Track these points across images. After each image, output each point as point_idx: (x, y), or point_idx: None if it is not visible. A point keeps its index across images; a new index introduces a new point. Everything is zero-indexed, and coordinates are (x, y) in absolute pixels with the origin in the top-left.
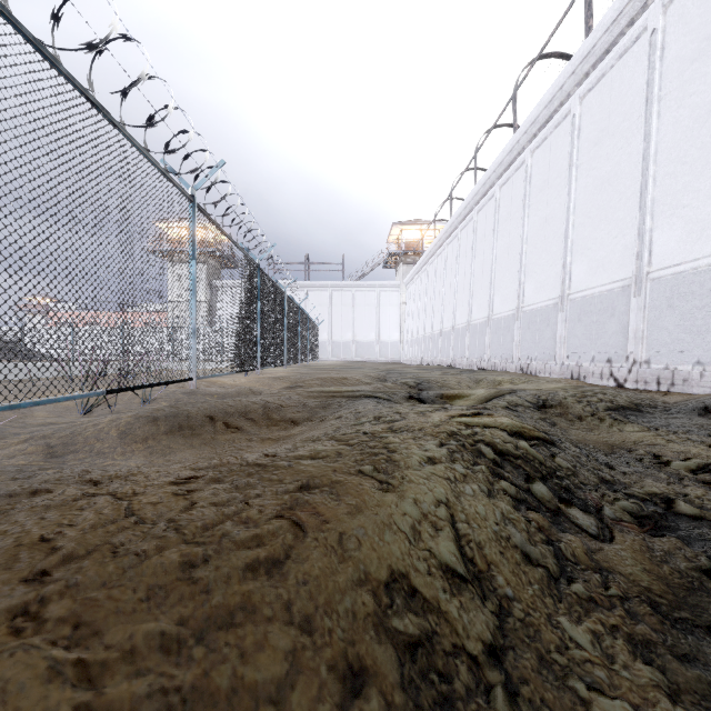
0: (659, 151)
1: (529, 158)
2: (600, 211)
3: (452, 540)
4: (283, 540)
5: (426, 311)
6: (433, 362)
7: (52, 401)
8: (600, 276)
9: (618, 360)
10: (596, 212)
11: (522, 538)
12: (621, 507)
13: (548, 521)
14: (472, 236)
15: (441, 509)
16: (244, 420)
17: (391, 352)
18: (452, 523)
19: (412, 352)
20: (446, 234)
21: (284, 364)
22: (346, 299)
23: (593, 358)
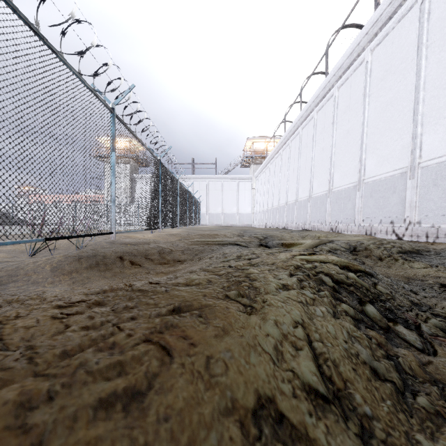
0: (426, 82)
1: (336, 92)
2: (385, 124)
3: (311, 360)
4: (147, 368)
5: (268, 193)
6: (273, 226)
7: (1, 244)
8: (385, 166)
9: (398, 222)
10: (382, 125)
11: (368, 354)
12: (433, 324)
13: (383, 338)
14: (299, 144)
15: (299, 330)
16: (145, 259)
17: (246, 220)
18: (309, 343)
19: (260, 220)
20: (281, 144)
21: (177, 226)
22: (217, 186)
23: (381, 221)
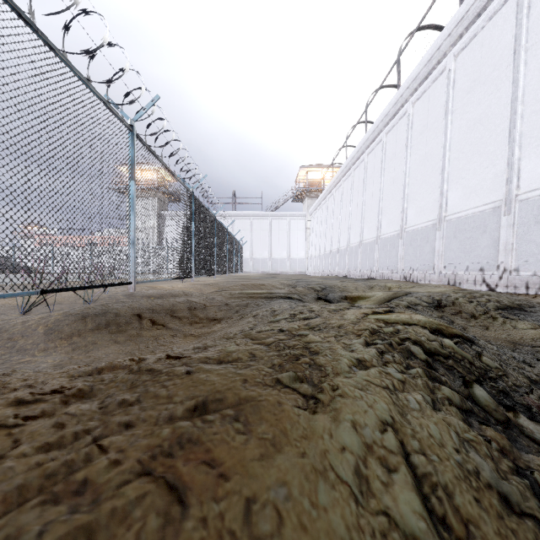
0: (526, 93)
1: (411, 108)
2: (473, 147)
3: (413, 489)
4: (138, 536)
5: (326, 234)
6: (332, 274)
7: None
8: (473, 200)
9: (489, 269)
10: (469, 148)
11: (491, 470)
12: None
13: (506, 439)
14: (363, 173)
15: (389, 436)
16: (170, 318)
17: (299, 266)
18: (405, 457)
19: (315, 266)
20: (342, 173)
21: (215, 274)
22: (264, 225)
23: (467, 267)
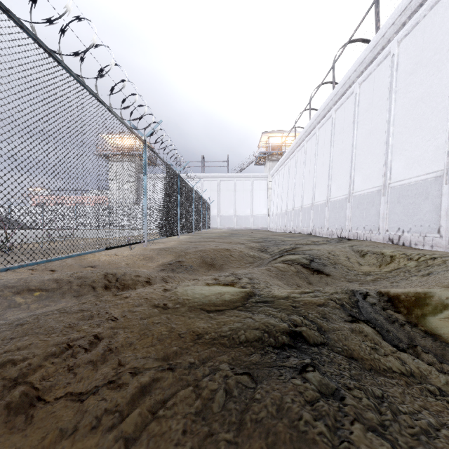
0: None
1: (395, 47)
2: None
3: None
4: None
5: (288, 193)
6: (295, 231)
7: None
8: None
9: None
10: None
11: None
12: None
13: None
14: (331, 130)
15: None
16: None
17: (261, 223)
18: None
19: (277, 223)
20: (305, 134)
21: (178, 234)
22: (229, 186)
23: None
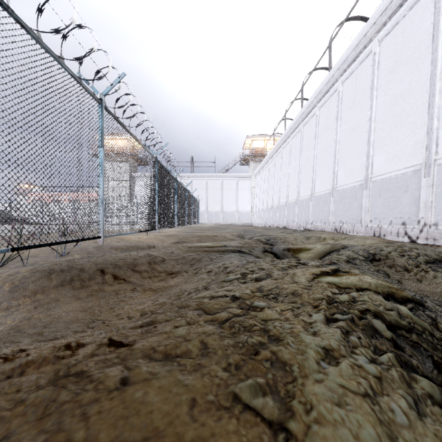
0: None
1: (340, 86)
2: (395, 118)
3: None
4: None
5: (268, 192)
6: (273, 225)
7: None
8: (396, 163)
9: (411, 223)
10: (392, 119)
11: None
12: None
13: None
14: (300, 141)
15: None
16: (131, 272)
17: (245, 219)
18: None
19: (259, 218)
20: (281, 142)
21: (175, 226)
22: (216, 185)
23: (391, 222)
